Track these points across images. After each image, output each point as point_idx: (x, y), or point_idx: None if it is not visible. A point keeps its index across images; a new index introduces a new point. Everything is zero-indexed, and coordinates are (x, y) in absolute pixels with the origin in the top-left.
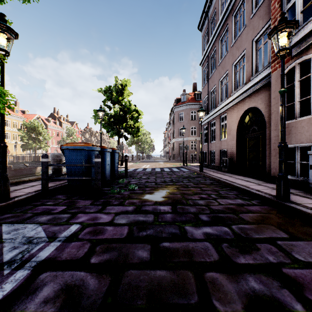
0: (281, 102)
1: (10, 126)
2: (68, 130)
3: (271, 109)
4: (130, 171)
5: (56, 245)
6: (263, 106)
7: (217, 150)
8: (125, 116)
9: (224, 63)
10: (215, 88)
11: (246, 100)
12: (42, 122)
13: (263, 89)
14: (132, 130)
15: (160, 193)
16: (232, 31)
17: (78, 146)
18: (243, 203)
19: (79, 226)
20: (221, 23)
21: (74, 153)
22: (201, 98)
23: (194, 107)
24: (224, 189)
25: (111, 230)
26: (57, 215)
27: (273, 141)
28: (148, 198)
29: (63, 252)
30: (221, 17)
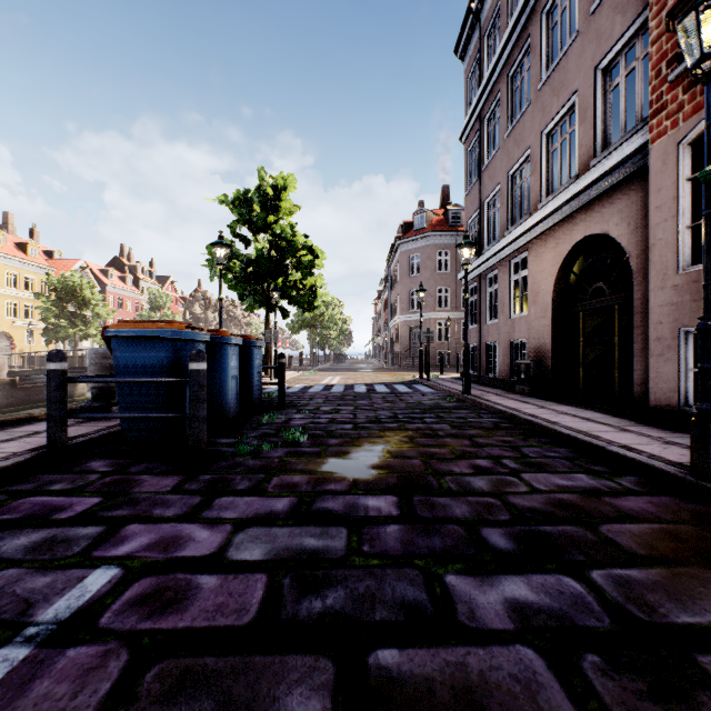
0: (706, 204)
1: (18, 287)
2: (152, 296)
3: (651, 236)
4: (293, 393)
5: (9, 662)
6: (625, 229)
7: (503, 343)
8: (282, 261)
9: (522, 131)
10: (497, 194)
11: (580, 217)
12: (93, 278)
13: (626, 189)
14: (300, 294)
15: (365, 454)
16: (541, 52)
17: (148, 328)
18: (596, 487)
19: (115, 573)
20: (512, 35)
21: (137, 349)
22: (460, 222)
23: (445, 243)
24: (532, 443)
25: (213, 592)
26: (65, 528)
27: (656, 317)
28: (335, 469)
29: (19, 699)
30: (514, 20)
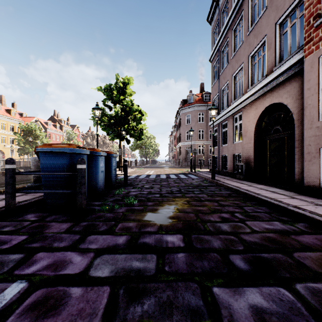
0: None
1: (6, 129)
2: (68, 134)
3: (304, 102)
4: (131, 179)
5: None
6: (290, 100)
7: (230, 155)
8: (127, 117)
9: (239, 55)
10: (227, 85)
11: (268, 95)
12: (41, 125)
13: (291, 80)
14: (135, 132)
15: (166, 210)
16: (248, 18)
17: (57, 147)
18: (285, 229)
19: (23, 286)
20: (234, 10)
21: (52, 158)
22: (209, 99)
23: (202, 109)
24: (248, 204)
25: (77, 300)
26: (3, 255)
27: (307, 142)
28: (150, 219)
29: None
30: (235, 3)
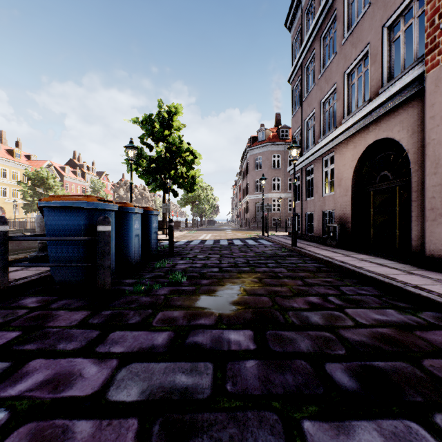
0: None
1: (7, 177)
2: (92, 183)
3: (426, 137)
4: (179, 246)
5: None
6: (405, 134)
7: (317, 212)
8: (173, 160)
9: (330, 73)
10: (313, 115)
11: (371, 127)
12: (56, 172)
13: (406, 106)
14: (185, 181)
15: (227, 292)
16: (343, 20)
17: (69, 200)
18: (405, 321)
19: (0, 418)
20: (324, 10)
21: (62, 215)
22: (287, 136)
23: (278, 150)
24: (347, 283)
25: None
26: None
27: (430, 193)
28: (205, 305)
29: None
30: None
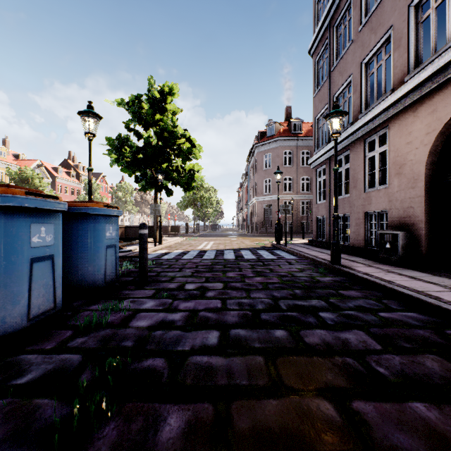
0: None
1: None
2: (86, 185)
3: None
4: (166, 261)
5: None
6: None
7: (356, 214)
8: (165, 148)
9: (381, 15)
10: (347, 86)
11: None
12: (47, 173)
13: None
14: (180, 176)
15: None
16: None
17: None
18: None
19: None
20: None
21: None
22: (299, 130)
23: (289, 145)
24: None
25: None
26: None
27: None
28: None
29: None
30: None
